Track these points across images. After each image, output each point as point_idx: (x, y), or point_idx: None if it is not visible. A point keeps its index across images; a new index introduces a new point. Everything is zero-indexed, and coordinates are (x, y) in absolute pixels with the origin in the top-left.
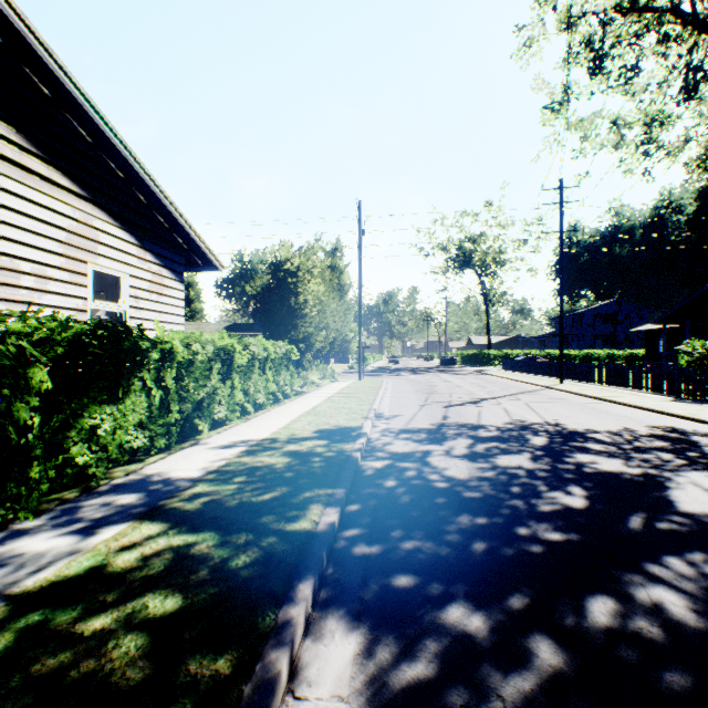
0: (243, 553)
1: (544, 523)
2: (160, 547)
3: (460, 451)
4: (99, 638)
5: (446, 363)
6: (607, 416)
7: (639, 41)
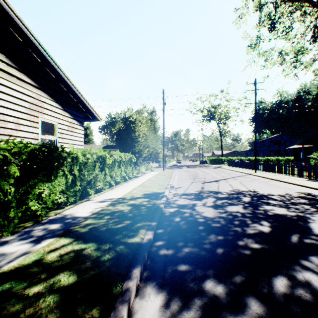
0: (107, 254)
1: (250, 239)
2: (68, 250)
3: (210, 204)
4: (36, 297)
5: (202, 163)
6: (277, 187)
7: (292, 15)
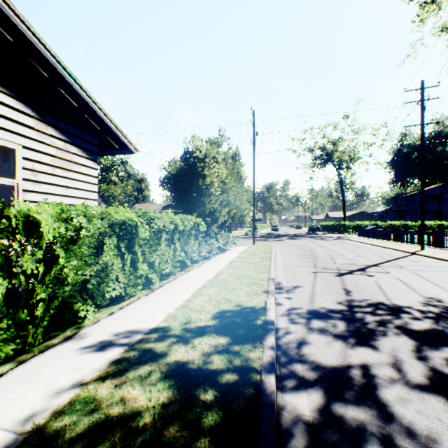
0: None
1: None
2: None
3: (418, 372)
4: None
5: (313, 231)
6: None
7: None
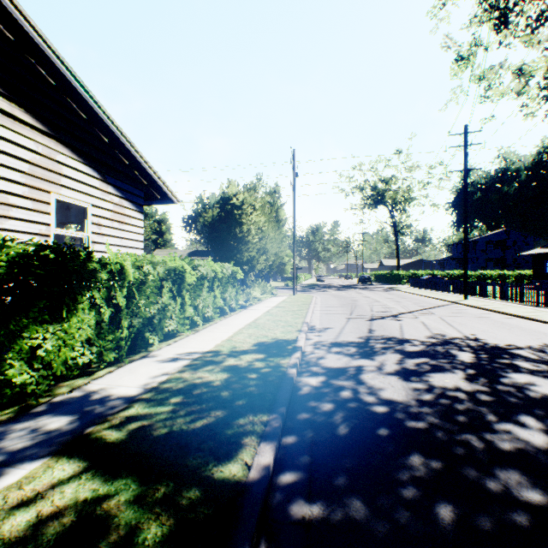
0: (156, 519)
1: (514, 473)
2: (63, 502)
3: (392, 368)
4: None
5: (363, 281)
6: (521, 331)
7: None
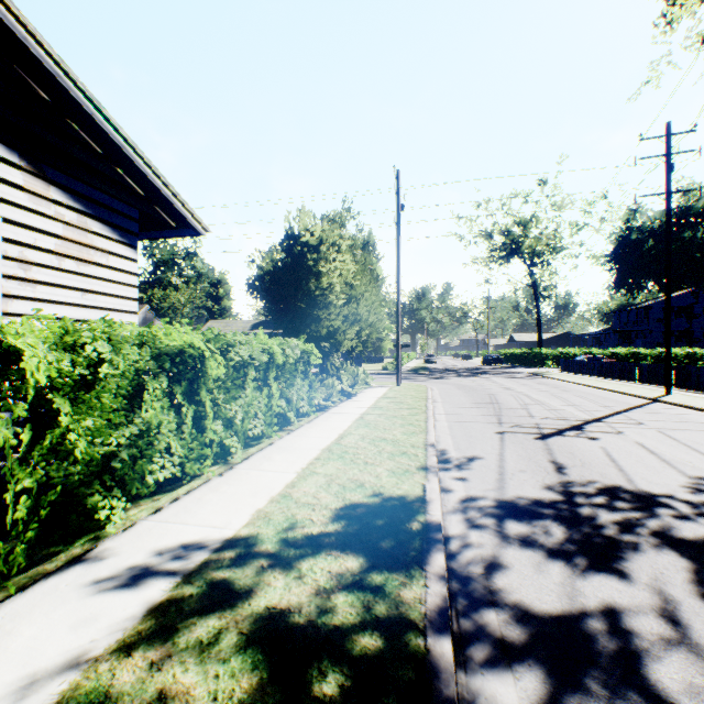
0: None
1: None
2: None
3: None
4: None
5: (490, 363)
6: None
7: None
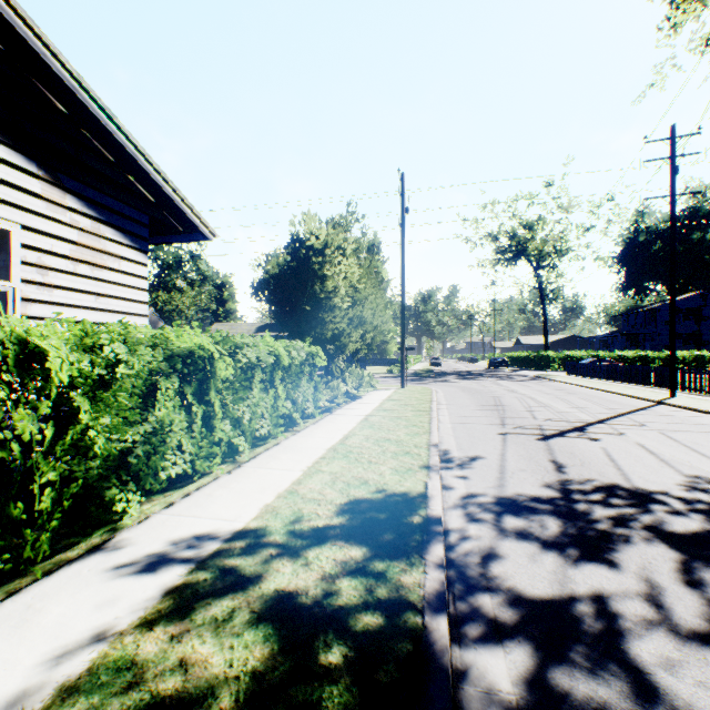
0: None
1: None
2: None
3: (691, 608)
4: None
5: (496, 366)
6: None
7: None
